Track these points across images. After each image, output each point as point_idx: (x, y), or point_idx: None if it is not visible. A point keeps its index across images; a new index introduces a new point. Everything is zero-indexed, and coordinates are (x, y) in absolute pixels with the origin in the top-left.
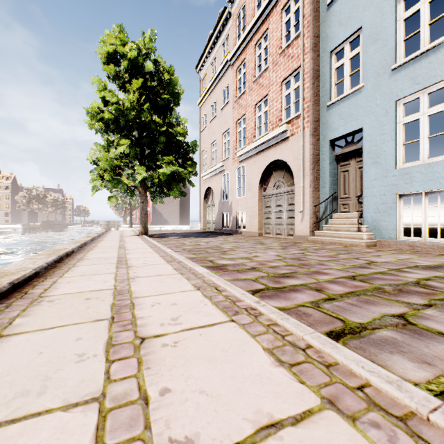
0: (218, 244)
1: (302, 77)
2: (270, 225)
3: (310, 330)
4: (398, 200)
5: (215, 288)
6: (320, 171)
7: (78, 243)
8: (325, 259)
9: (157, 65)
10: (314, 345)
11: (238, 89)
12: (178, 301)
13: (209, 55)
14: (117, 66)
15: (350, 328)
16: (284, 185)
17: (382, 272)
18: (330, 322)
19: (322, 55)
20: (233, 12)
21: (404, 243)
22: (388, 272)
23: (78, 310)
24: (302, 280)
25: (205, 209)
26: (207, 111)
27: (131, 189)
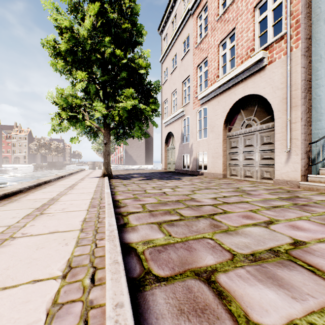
0: (188, 193)
1: None
2: (236, 166)
3: None
4: None
5: None
6: (312, 100)
7: None
8: None
9: None
10: None
11: (198, 36)
12: None
13: (170, 14)
14: None
15: None
16: (255, 123)
17: None
18: None
19: None
20: None
21: None
22: None
23: None
24: None
25: (166, 152)
26: (167, 65)
27: (92, 129)
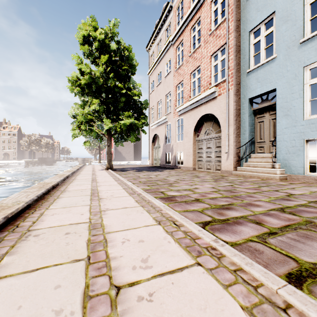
0: (164, 177)
1: (227, 51)
2: (202, 162)
3: (281, 281)
4: (305, 144)
5: (173, 223)
6: (241, 121)
7: (61, 177)
8: (251, 191)
9: (119, 45)
10: (294, 305)
11: (177, 62)
12: (144, 237)
13: (156, 38)
14: (90, 46)
15: (306, 269)
16: (212, 132)
17: (304, 204)
18: (284, 261)
19: (242, 34)
20: (174, 6)
21: (310, 177)
22: (310, 205)
23: (59, 247)
24: (241, 212)
25: (153, 150)
26: (154, 79)
27: (100, 136)
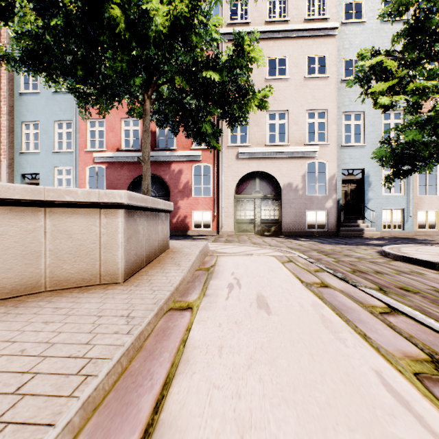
0: None
1: None
2: None
3: None
4: None
5: None
6: None
7: None
8: None
9: None
10: None
11: None
12: None
13: None
14: None
15: None
16: None
17: None
18: None
19: (16, 120)
20: None
21: None
22: None
23: None
24: None
25: None
26: None
27: None
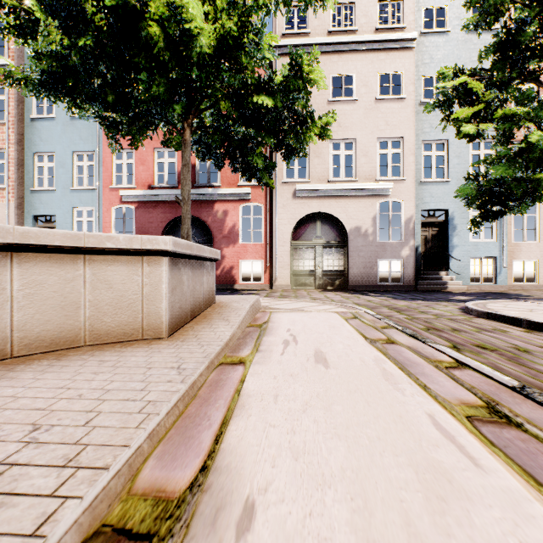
0: None
1: (7, 161)
2: None
3: None
4: None
5: None
6: None
7: None
8: None
9: None
10: None
11: None
12: None
13: None
14: None
15: None
16: None
17: None
18: None
19: (27, 151)
20: None
21: None
22: None
23: None
24: None
25: None
26: None
27: None
